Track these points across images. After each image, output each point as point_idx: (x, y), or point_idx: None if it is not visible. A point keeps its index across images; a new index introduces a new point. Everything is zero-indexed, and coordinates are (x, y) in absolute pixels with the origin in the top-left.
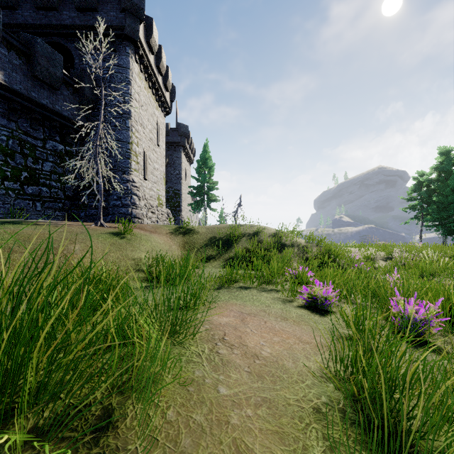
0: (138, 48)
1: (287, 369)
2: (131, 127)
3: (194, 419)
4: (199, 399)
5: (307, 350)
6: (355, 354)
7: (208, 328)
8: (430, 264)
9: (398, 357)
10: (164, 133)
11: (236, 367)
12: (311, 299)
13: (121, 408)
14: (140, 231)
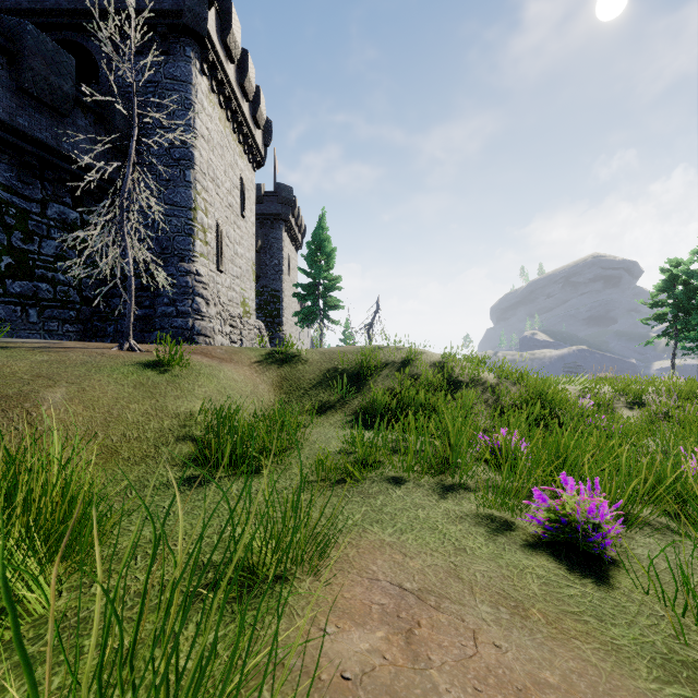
0: (207, 50)
1: None
2: (195, 182)
3: None
4: None
5: None
6: None
7: None
8: None
9: None
10: (253, 196)
11: None
12: (553, 523)
13: None
14: (201, 359)
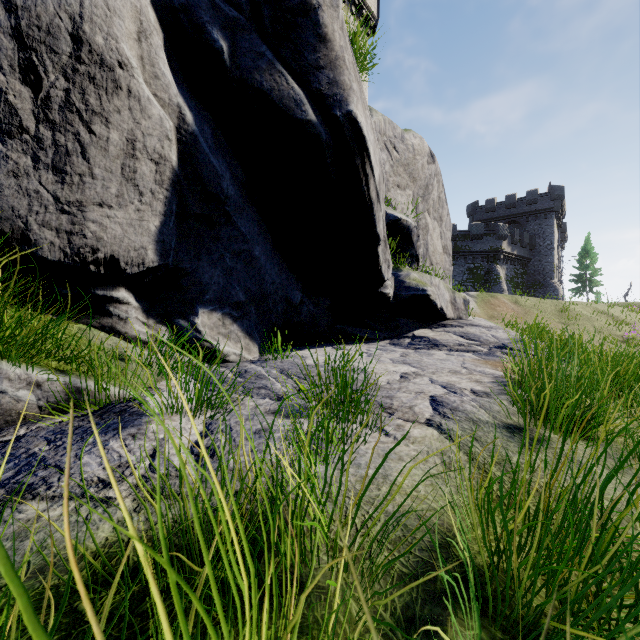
0: (557, 212)
1: None
2: (554, 255)
3: None
4: None
5: None
6: None
7: None
8: None
9: None
10: None
11: None
12: None
13: None
14: None
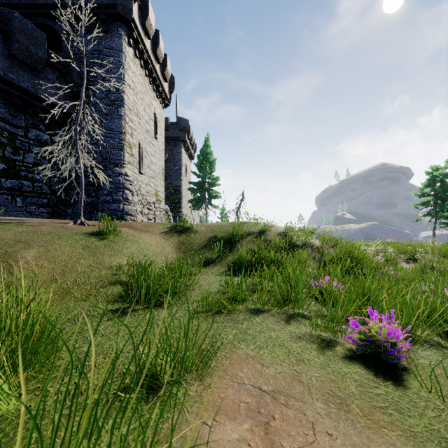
0: (132, 30)
1: None
2: (124, 115)
3: None
4: None
5: None
6: None
7: None
8: None
9: None
10: (162, 125)
11: None
12: (362, 341)
13: None
14: (127, 230)
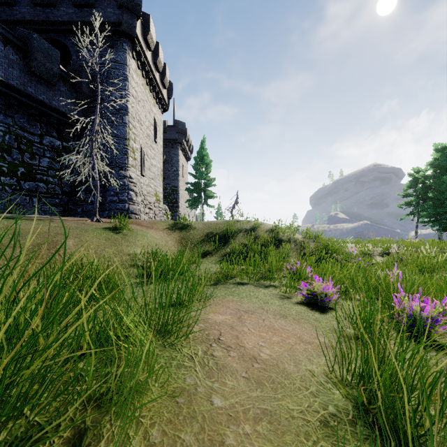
0: (135, 44)
1: (289, 373)
2: (128, 123)
3: (182, 440)
4: (190, 413)
5: (309, 351)
6: (360, 355)
7: (202, 327)
8: (428, 260)
9: (414, 363)
10: (161, 129)
11: (232, 373)
12: (310, 296)
13: (96, 427)
14: (136, 226)
